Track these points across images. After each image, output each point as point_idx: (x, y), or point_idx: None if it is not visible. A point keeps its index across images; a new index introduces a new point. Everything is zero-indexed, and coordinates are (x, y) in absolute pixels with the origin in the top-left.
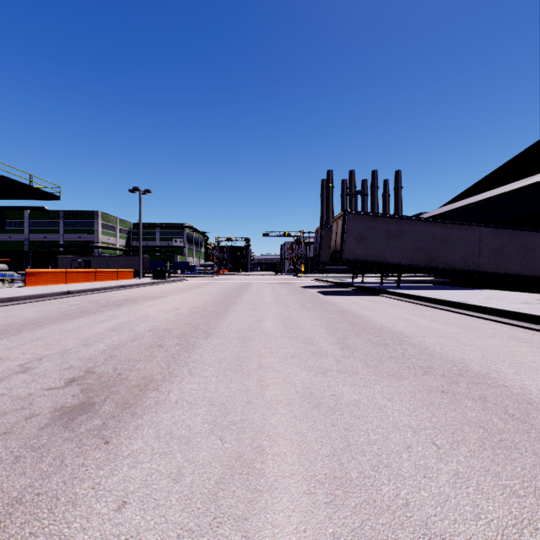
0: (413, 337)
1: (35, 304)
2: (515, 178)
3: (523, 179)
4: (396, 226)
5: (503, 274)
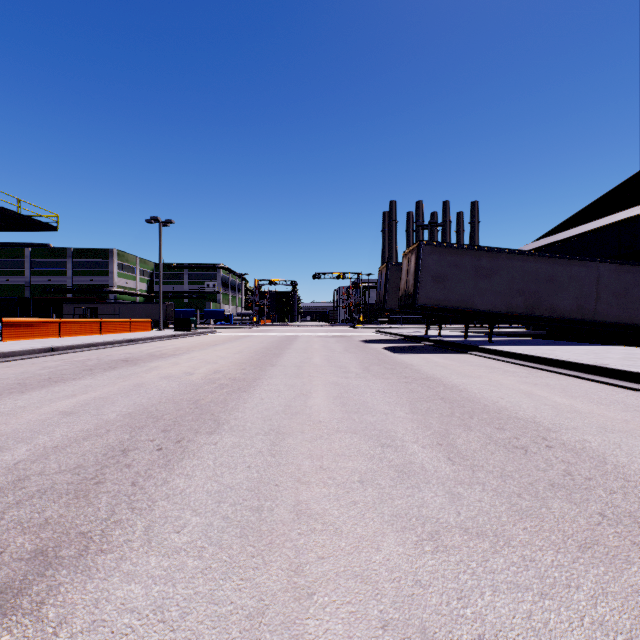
0: (560, 430)
1: None
2: (634, 202)
3: None
4: (487, 261)
5: (628, 325)
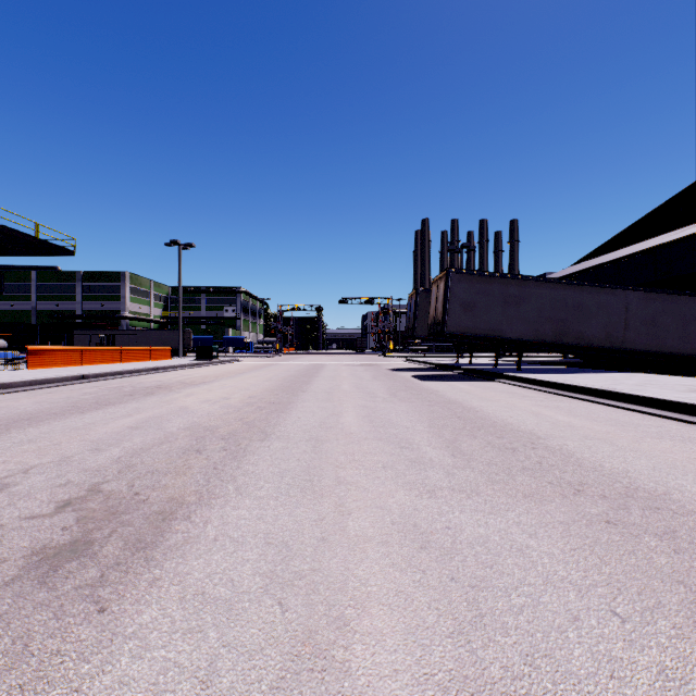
0: (549, 438)
1: (36, 392)
2: (670, 227)
3: (682, 228)
4: (515, 289)
5: (657, 353)
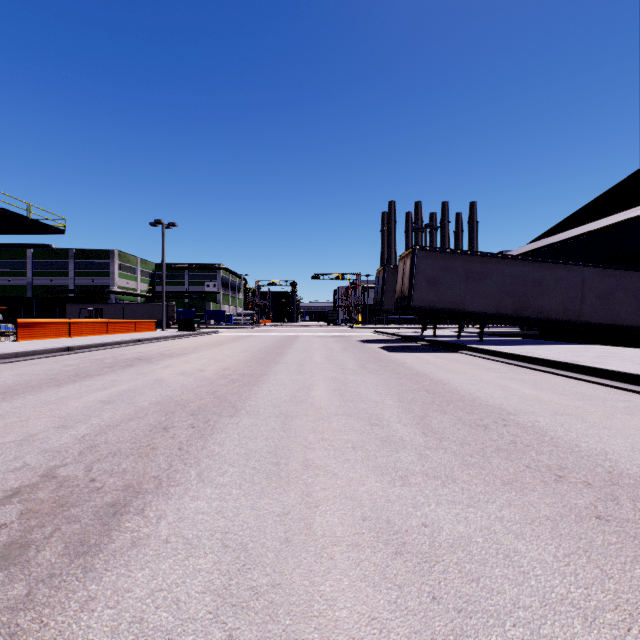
0: (519, 413)
1: (20, 364)
2: (622, 207)
3: (633, 208)
4: (478, 266)
5: (611, 326)
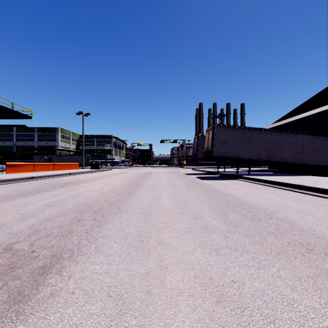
0: (277, 212)
1: (6, 185)
2: (322, 104)
3: None
4: (247, 134)
5: (318, 166)
